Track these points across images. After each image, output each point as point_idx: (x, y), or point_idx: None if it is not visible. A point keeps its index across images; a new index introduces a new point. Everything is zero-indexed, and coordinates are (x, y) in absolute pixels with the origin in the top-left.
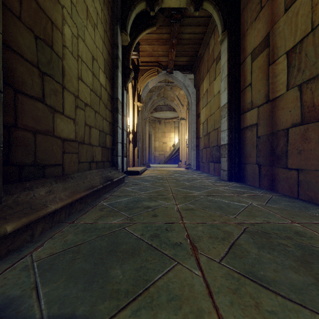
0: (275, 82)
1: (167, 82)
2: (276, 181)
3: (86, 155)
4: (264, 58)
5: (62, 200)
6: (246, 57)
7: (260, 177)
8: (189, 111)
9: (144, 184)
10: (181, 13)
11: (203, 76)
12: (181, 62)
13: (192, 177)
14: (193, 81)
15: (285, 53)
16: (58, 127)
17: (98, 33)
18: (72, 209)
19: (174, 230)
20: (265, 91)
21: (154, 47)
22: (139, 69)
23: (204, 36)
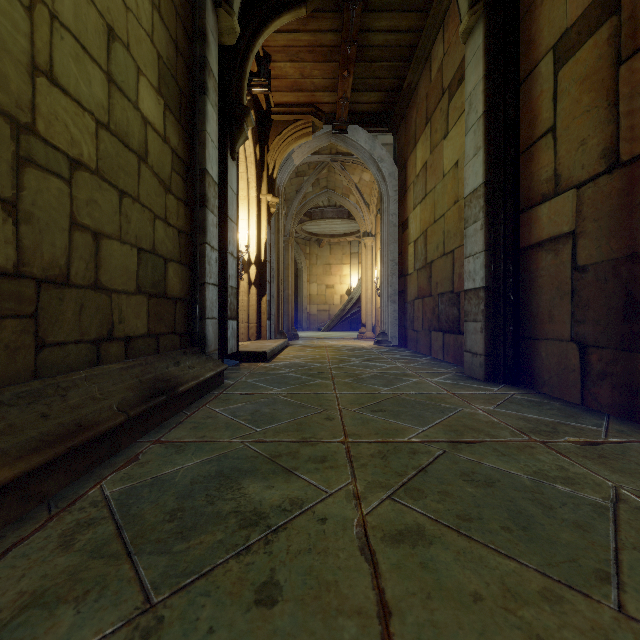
0: None
1: (335, 155)
2: None
3: (79, 320)
4: (600, 49)
5: None
6: (538, 61)
7: (585, 377)
8: (383, 215)
9: (272, 392)
10: None
11: (416, 133)
12: (366, 105)
13: (394, 367)
14: (392, 149)
15: None
16: None
17: None
18: None
19: None
20: (604, 141)
21: (305, 66)
22: (271, 121)
23: (420, 38)
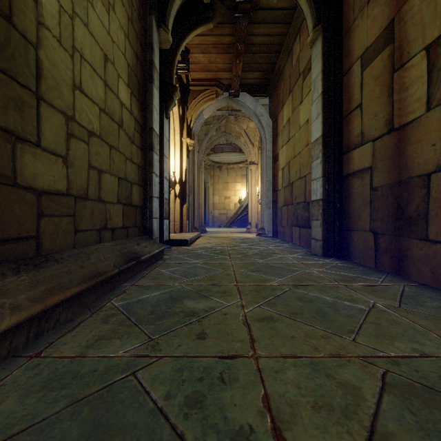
0: (405, 98)
1: (231, 111)
2: (406, 260)
3: (92, 218)
4: (384, 62)
5: (17, 311)
6: (352, 64)
7: (377, 252)
8: (262, 151)
9: (193, 262)
10: (251, 1)
11: (283, 99)
12: (251, 80)
13: (267, 249)
14: (268, 108)
15: (424, 48)
16: (25, 169)
17: (117, 20)
18: (45, 323)
19: (236, 379)
20: (386, 115)
21: (211, 56)
22: (189, 90)
23: (285, 39)
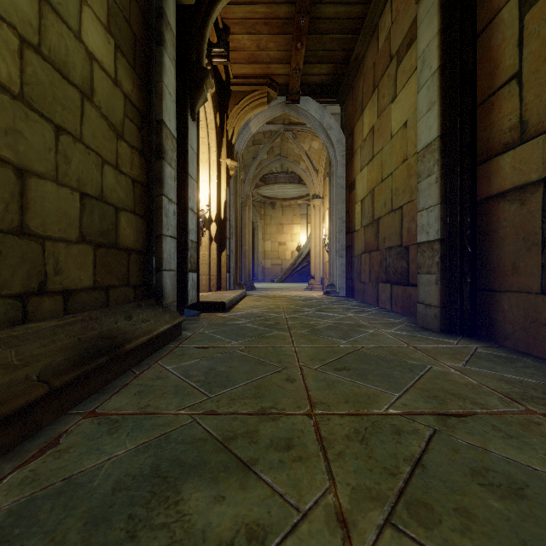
0: None
1: (287, 125)
2: None
3: None
4: None
5: None
6: (499, 9)
7: None
8: (332, 178)
9: (229, 345)
10: None
11: (363, 101)
12: (316, 77)
13: (346, 318)
14: (340, 118)
15: None
16: None
17: None
18: None
19: None
20: None
21: (261, 38)
22: (230, 92)
23: (368, 10)
